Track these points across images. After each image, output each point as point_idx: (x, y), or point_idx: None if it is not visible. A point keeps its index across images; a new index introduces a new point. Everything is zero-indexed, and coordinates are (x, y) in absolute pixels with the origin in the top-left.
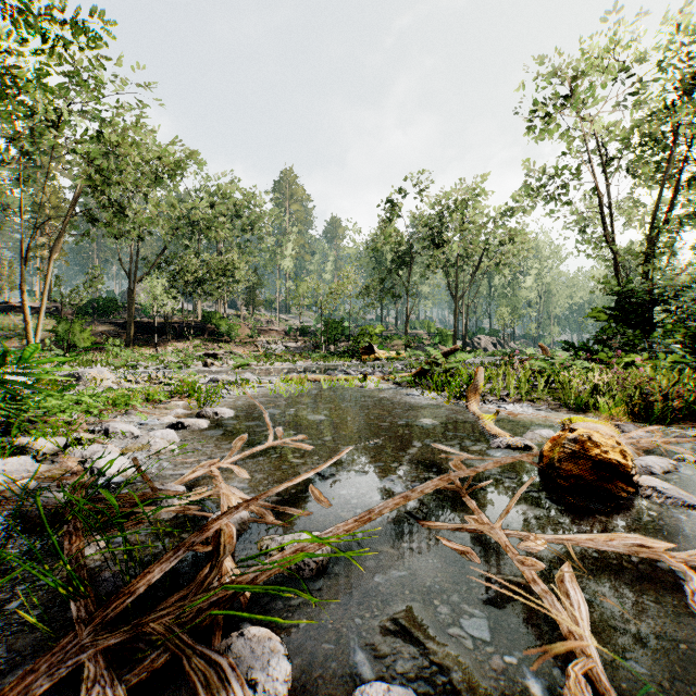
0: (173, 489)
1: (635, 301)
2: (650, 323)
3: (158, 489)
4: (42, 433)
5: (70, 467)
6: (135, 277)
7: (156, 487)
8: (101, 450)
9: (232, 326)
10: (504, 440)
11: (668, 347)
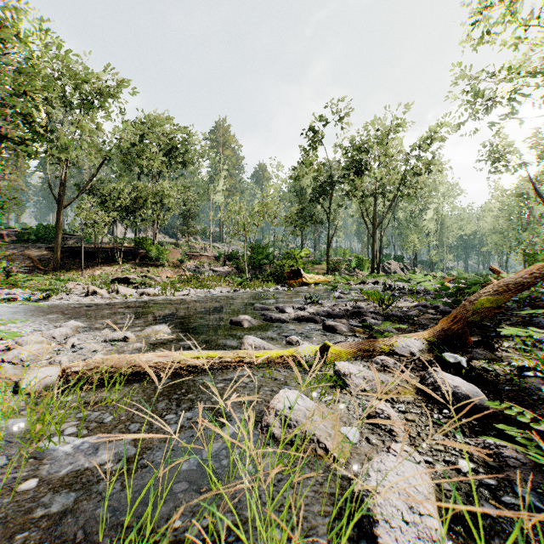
0: None
1: None
2: None
3: None
4: None
5: None
6: (61, 202)
7: None
8: None
9: (161, 251)
10: None
11: None
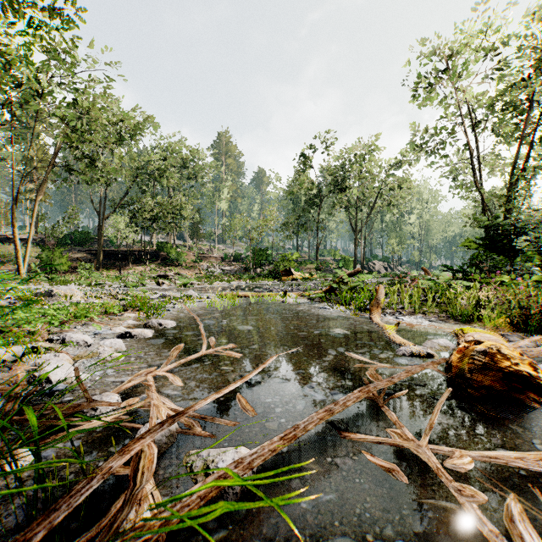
0: (108, 399)
1: (502, 233)
2: (514, 250)
3: (92, 400)
4: (4, 342)
5: (17, 376)
6: (103, 215)
7: (90, 398)
8: (51, 359)
9: (180, 254)
10: (408, 349)
11: (529, 269)
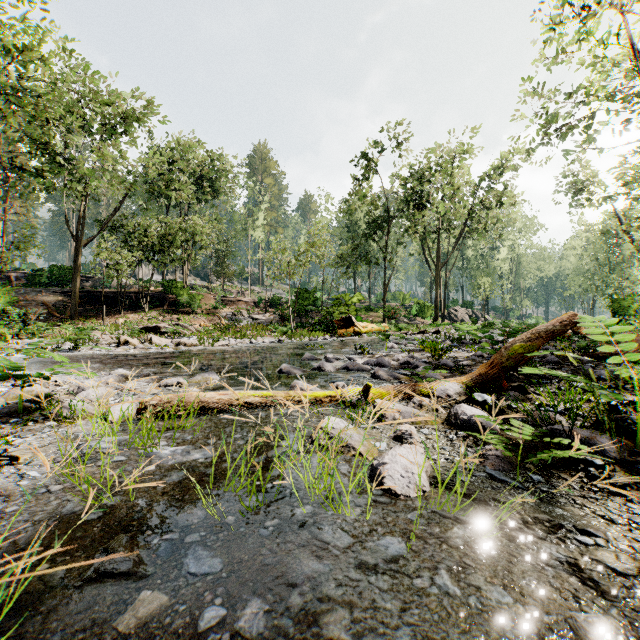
0: None
1: None
2: None
3: None
4: None
5: None
6: (79, 240)
7: None
8: None
9: (193, 296)
10: None
11: None
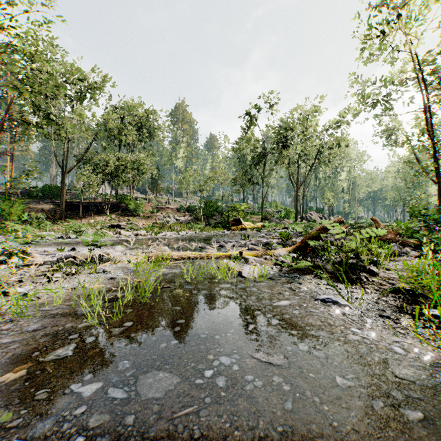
0: None
1: None
2: None
3: None
4: None
5: None
6: (65, 169)
7: None
8: None
9: (138, 205)
10: None
11: None
